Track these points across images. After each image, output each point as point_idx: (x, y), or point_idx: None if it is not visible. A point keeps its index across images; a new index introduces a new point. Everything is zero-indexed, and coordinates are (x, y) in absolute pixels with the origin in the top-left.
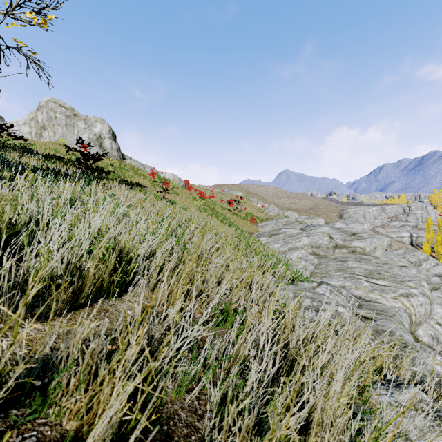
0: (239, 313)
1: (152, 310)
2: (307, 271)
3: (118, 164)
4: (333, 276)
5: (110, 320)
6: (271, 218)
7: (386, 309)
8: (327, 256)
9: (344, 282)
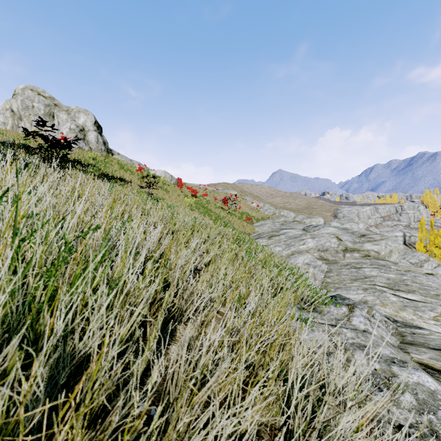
0: None
1: None
2: (317, 280)
3: (103, 158)
4: (349, 287)
5: None
6: (266, 218)
7: None
8: (336, 261)
9: (364, 295)
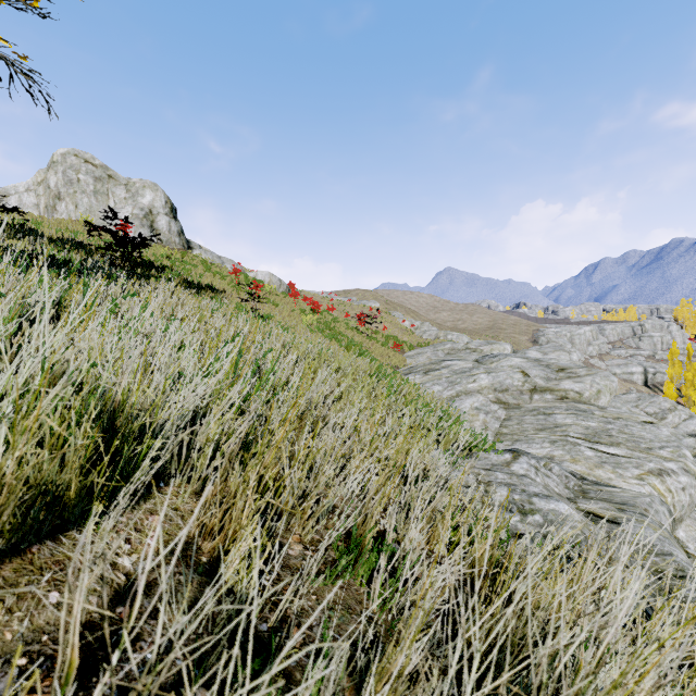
0: (385, 550)
1: (189, 548)
2: (489, 430)
3: (180, 255)
4: (532, 439)
5: (62, 594)
6: (425, 344)
7: (631, 500)
8: (520, 406)
9: (551, 449)
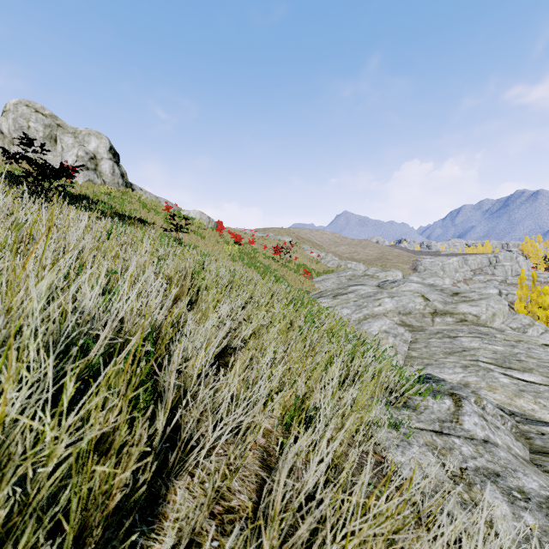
0: None
1: None
2: (399, 353)
3: (120, 194)
4: (443, 364)
5: None
6: (329, 271)
7: None
8: (423, 328)
9: (464, 375)
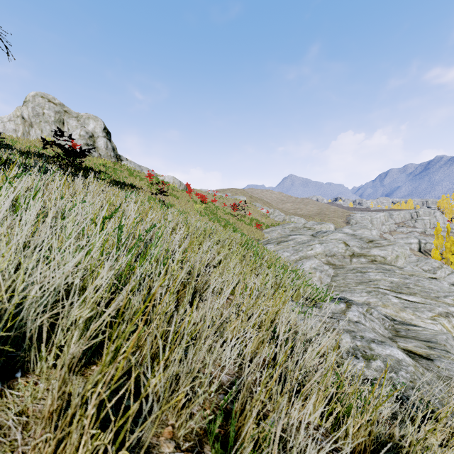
0: None
1: None
2: (323, 283)
3: (112, 164)
4: (354, 290)
5: None
6: (276, 224)
7: (433, 338)
8: (343, 266)
9: (368, 297)
